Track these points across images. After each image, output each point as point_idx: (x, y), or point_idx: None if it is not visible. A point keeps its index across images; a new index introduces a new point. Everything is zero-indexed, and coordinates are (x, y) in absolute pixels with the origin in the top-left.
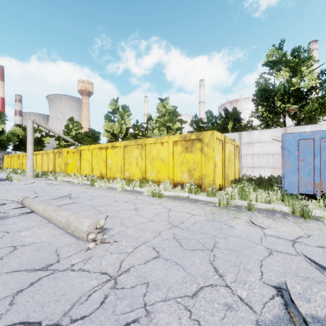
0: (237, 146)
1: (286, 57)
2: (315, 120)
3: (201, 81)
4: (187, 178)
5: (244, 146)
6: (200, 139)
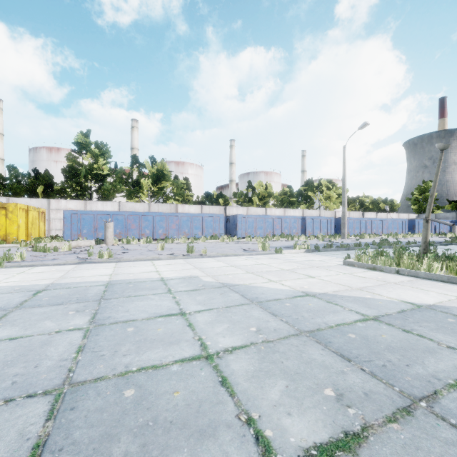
0: (43, 213)
1: (90, 147)
2: (111, 196)
3: None
4: None
5: (53, 211)
6: (6, 208)
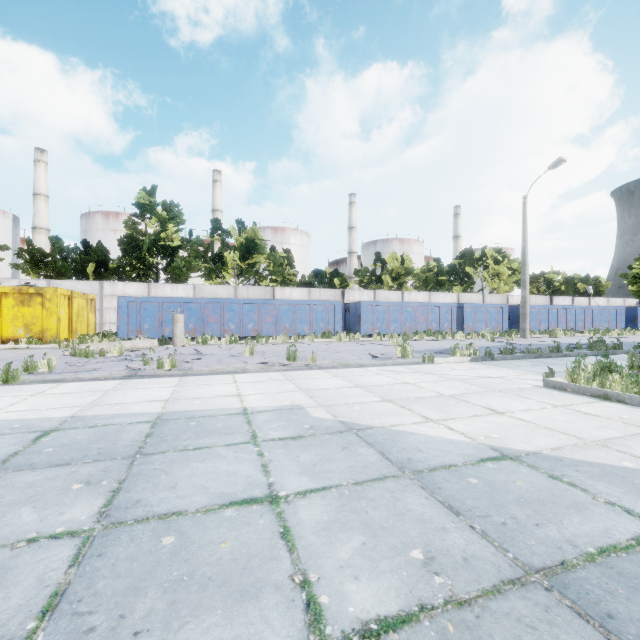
0: (93, 300)
1: (156, 208)
2: (184, 277)
3: (40, 151)
4: (24, 333)
5: (106, 298)
6: (42, 294)
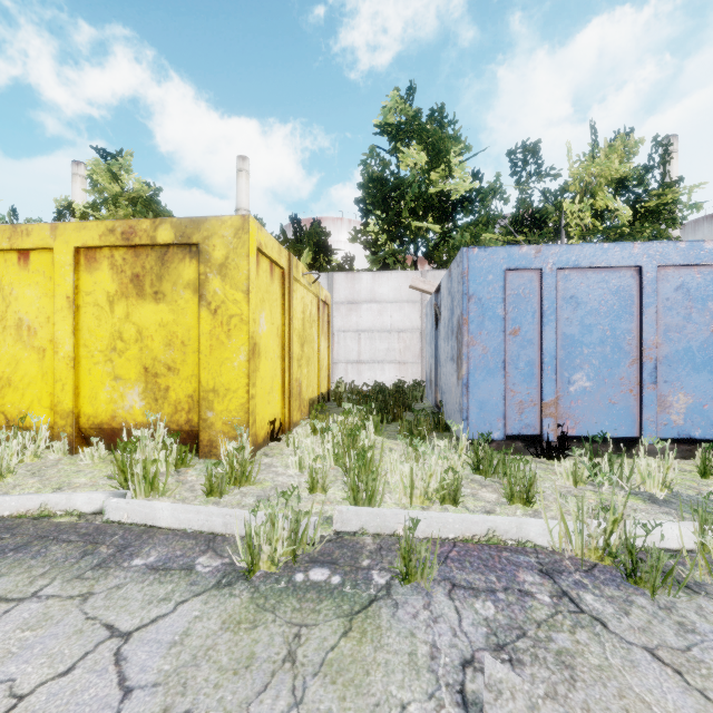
0: (325, 305)
1: (421, 122)
2: None
3: (241, 159)
4: (141, 403)
5: (339, 309)
6: (197, 248)
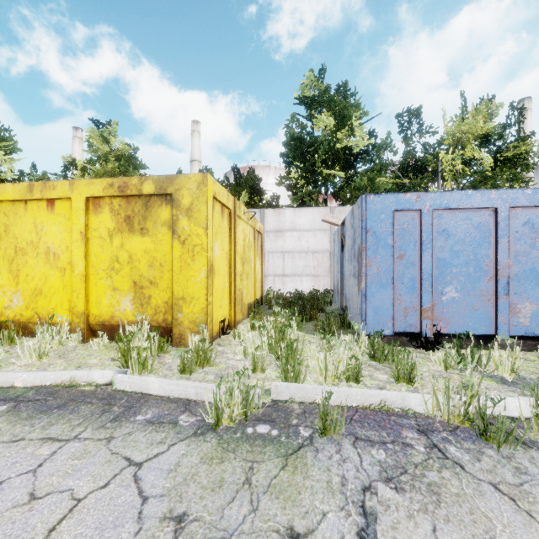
0: (259, 233)
1: (330, 94)
2: None
3: (195, 123)
4: (132, 307)
5: (269, 236)
6: (170, 197)
